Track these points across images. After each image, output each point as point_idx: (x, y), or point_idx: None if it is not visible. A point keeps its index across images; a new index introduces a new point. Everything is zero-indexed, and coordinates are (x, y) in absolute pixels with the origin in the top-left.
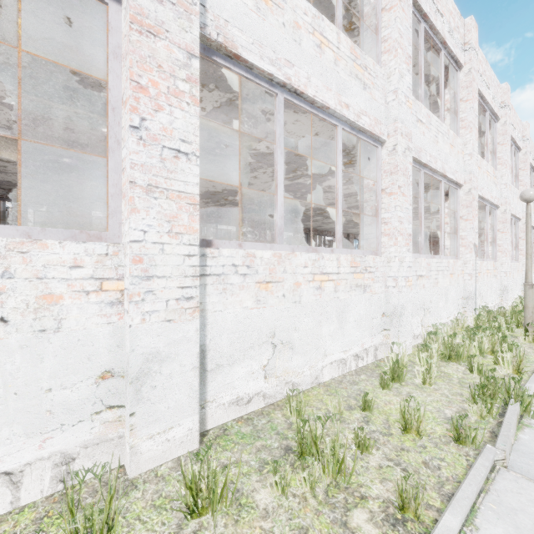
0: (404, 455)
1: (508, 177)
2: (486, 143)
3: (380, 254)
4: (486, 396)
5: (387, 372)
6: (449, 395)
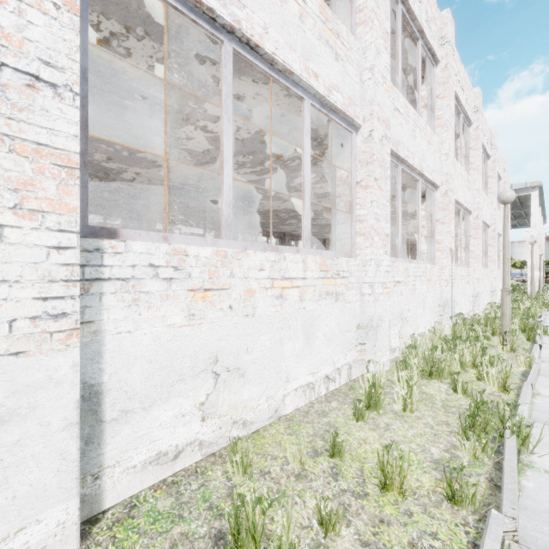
0: (384, 533)
1: (480, 182)
2: (460, 146)
3: (354, 257)
4: (480, 430)
5: (362, 396)
6: (434, 426)
